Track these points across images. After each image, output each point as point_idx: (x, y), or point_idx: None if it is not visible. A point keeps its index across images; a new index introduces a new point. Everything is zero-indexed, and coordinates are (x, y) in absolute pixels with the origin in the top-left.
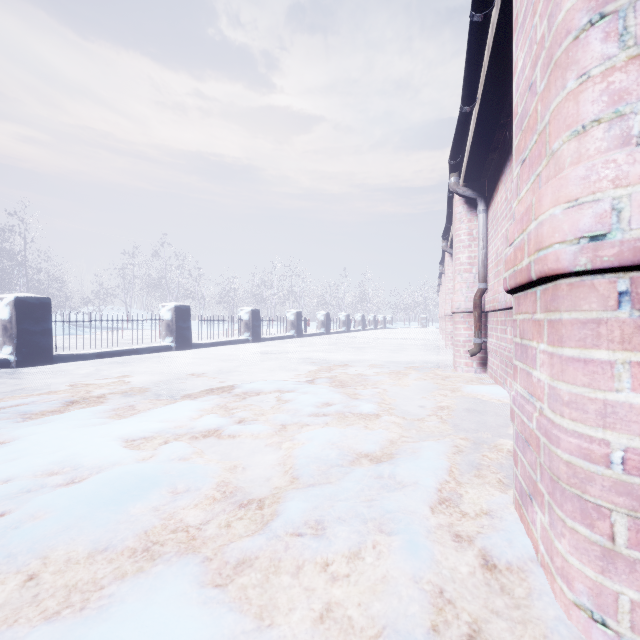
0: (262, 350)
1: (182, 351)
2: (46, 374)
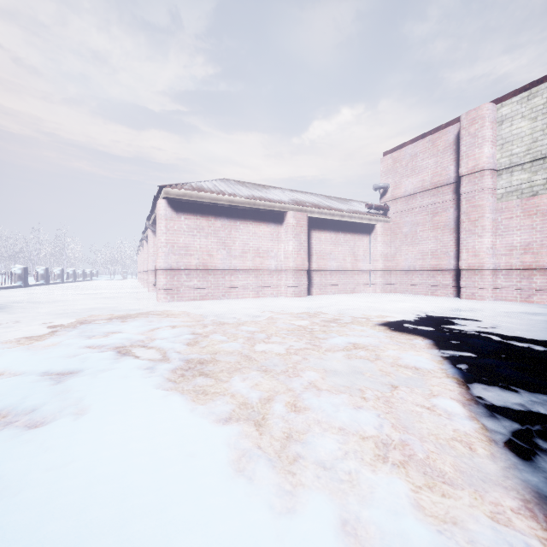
0: (20, 293)
1: None
2: None
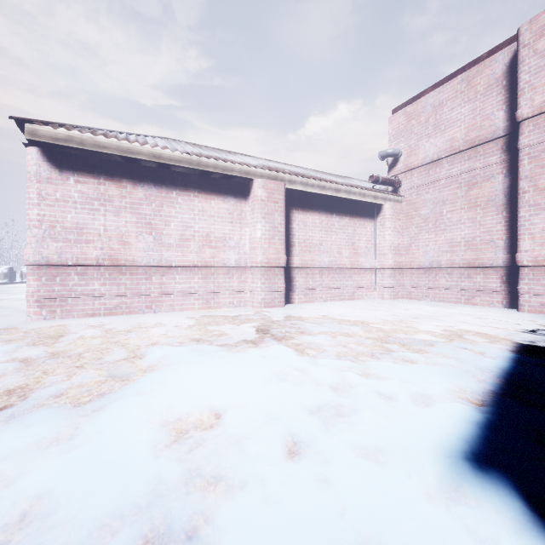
0: None
1: None
2: None
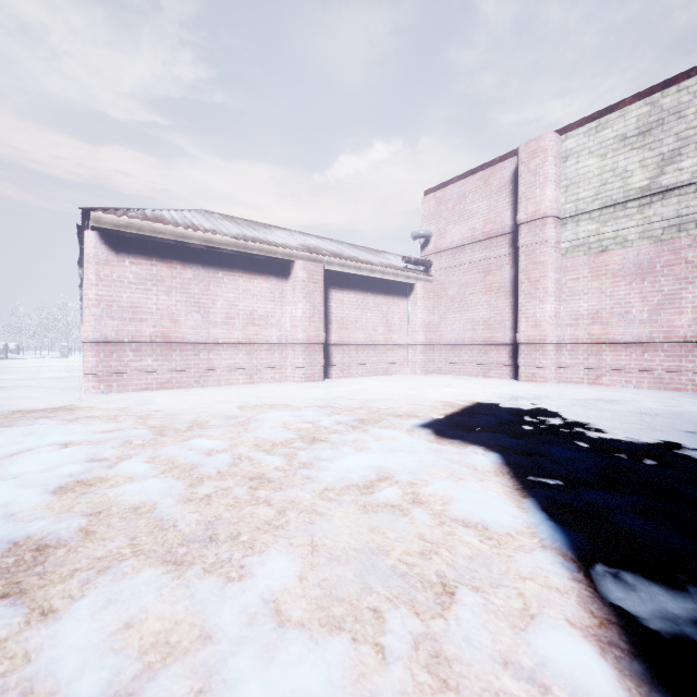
0: None
1: None
2: None
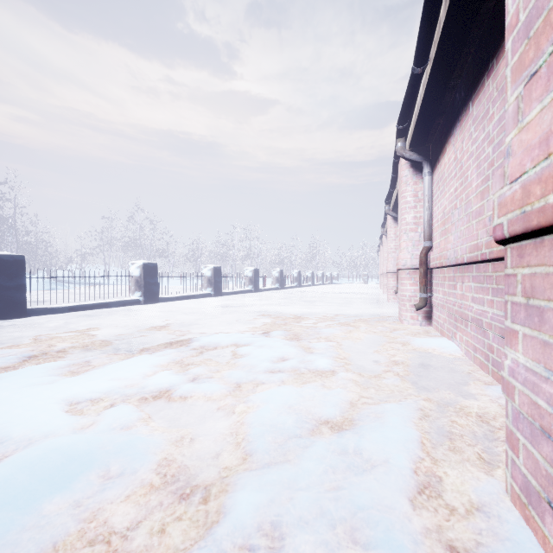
0: (223, 303)
1: (150, 304)
2: (17, 327)
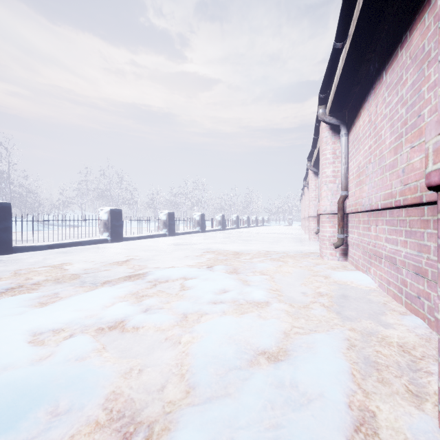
0: (175, 242)
1: (116, 243)
2: (3, 262)
